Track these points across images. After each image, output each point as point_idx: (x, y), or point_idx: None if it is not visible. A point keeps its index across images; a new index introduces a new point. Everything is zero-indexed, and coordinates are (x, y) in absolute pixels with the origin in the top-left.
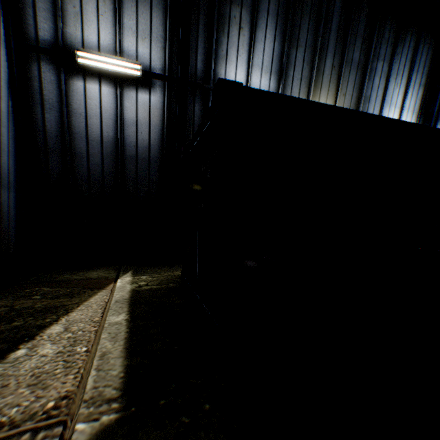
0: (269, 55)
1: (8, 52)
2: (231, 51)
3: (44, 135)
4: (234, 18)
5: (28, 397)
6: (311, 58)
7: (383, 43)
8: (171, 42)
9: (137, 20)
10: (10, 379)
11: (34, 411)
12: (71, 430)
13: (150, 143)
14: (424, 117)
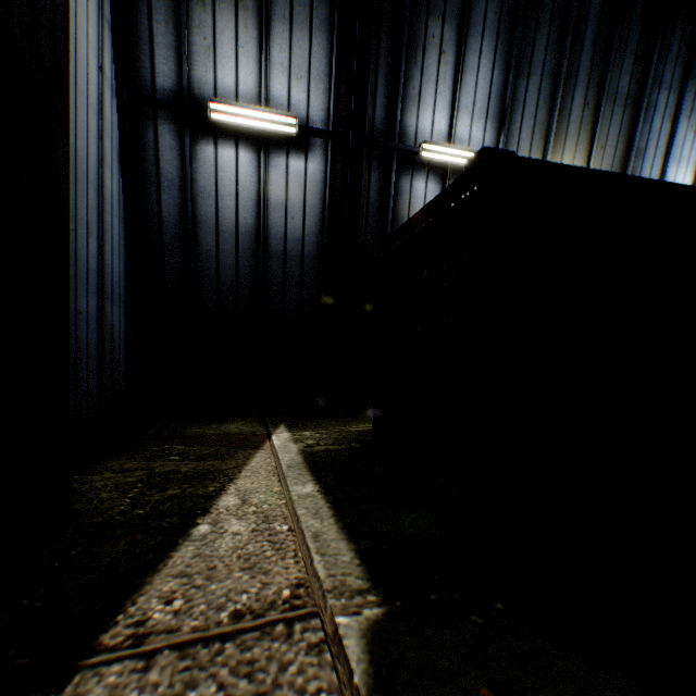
0: (485, 91)
1: (120, 110)
2: (426, 89)
3: (159, 225)
4: (431, 39)
5: (251, 582)
6: (551, 91)
7: (668, 61)
8: (338, 81)
9: (290, 52)
10: (213, 561)
11: (270, 599)
12: (330, 623)
13: (304, 233)
14: None
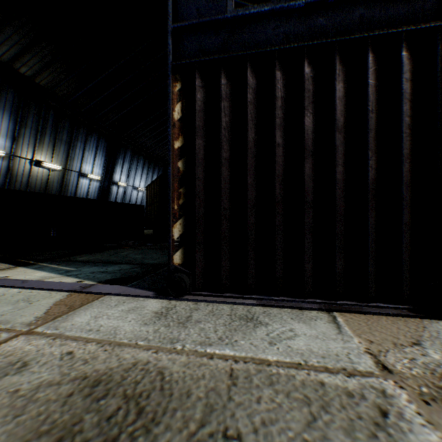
0: (6, 128)
1: None
2: None
3: None
4: None
5: None
6: (36, 134)
7: (81, 134)
8: None
9: None
10: None
11: None
12: None
13: None
14: (107, 171)
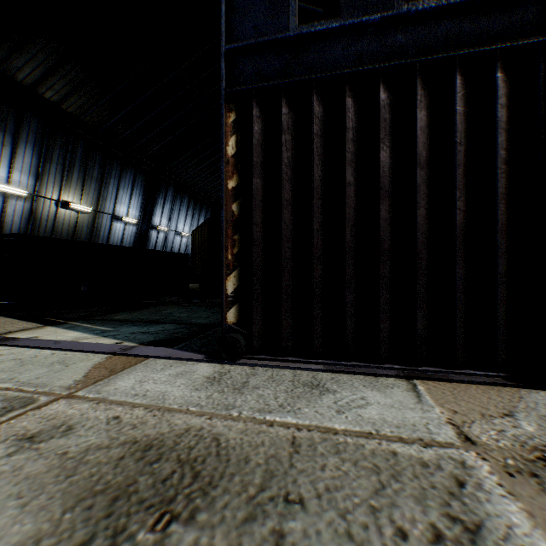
0: (29, 164)
1: None
2: None
3: None
4: None
5: None
6: (63, 170)
7: (114, 169)
8: None
9: None
10: None
11: None
12: None
13: None
14: (145, 213)
